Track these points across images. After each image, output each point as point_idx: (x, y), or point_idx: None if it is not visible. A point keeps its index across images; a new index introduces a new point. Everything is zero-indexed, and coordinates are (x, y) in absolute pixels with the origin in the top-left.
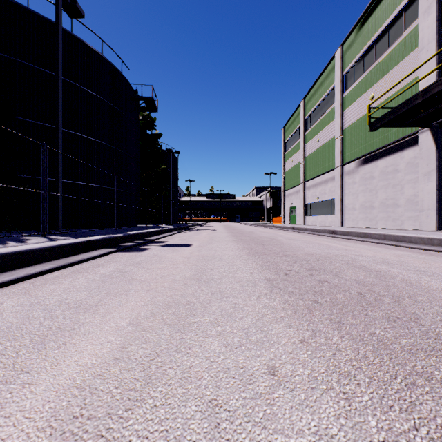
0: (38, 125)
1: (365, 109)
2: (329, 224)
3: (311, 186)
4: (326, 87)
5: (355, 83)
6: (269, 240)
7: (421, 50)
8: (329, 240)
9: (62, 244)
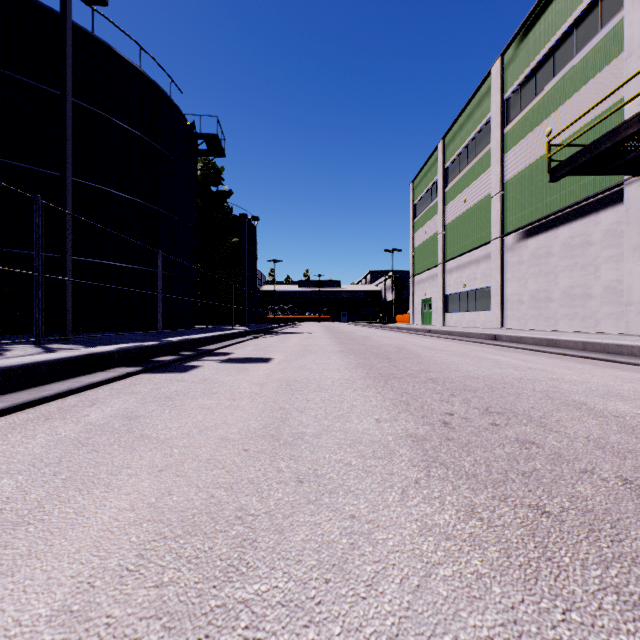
0: (40, 173)
1: (538, 151)
2: (481, 324)
3: (454, 269)
4: (477, 120)
5: (522, 112)
6: (397, 351)
7: (629, 56)
8: (493, 351)
9: (35, 361)
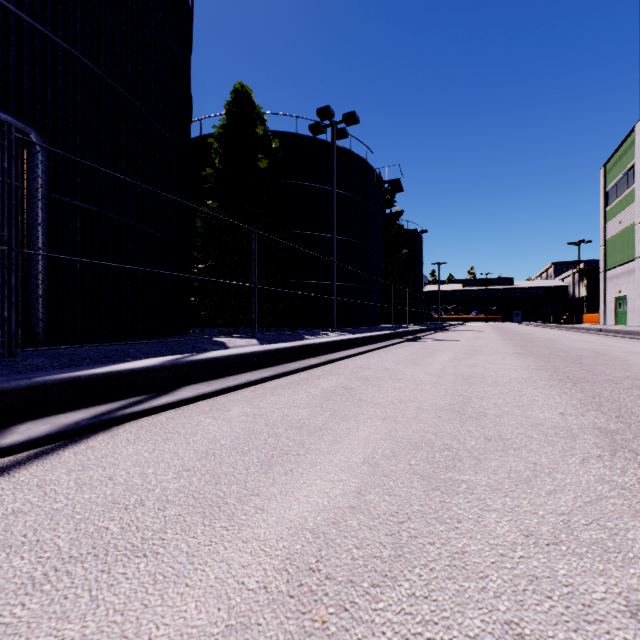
0: (303, 234)
1: None
2: None
3: None
4: None
5: None
6: (544, 340)
7: None
8: (626, 342)
9: (383, 333)
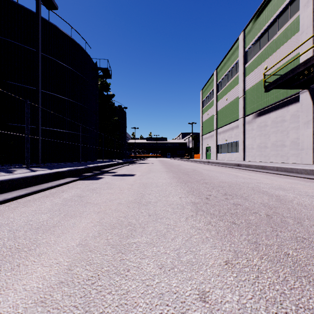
0: (24, 87)
1: (261, 76)
2: (234, 159)
3: (221, 132)
4: (232, 61)
5: (253, 57)
6: (192, 171)
7: (302, 33)
8: (236, 171)
9: (36, 174)
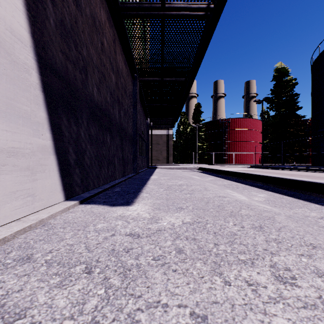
0: None
1: None
2: None
3: None
4: None
5: None
6: None
7: None
8: None
9: None
